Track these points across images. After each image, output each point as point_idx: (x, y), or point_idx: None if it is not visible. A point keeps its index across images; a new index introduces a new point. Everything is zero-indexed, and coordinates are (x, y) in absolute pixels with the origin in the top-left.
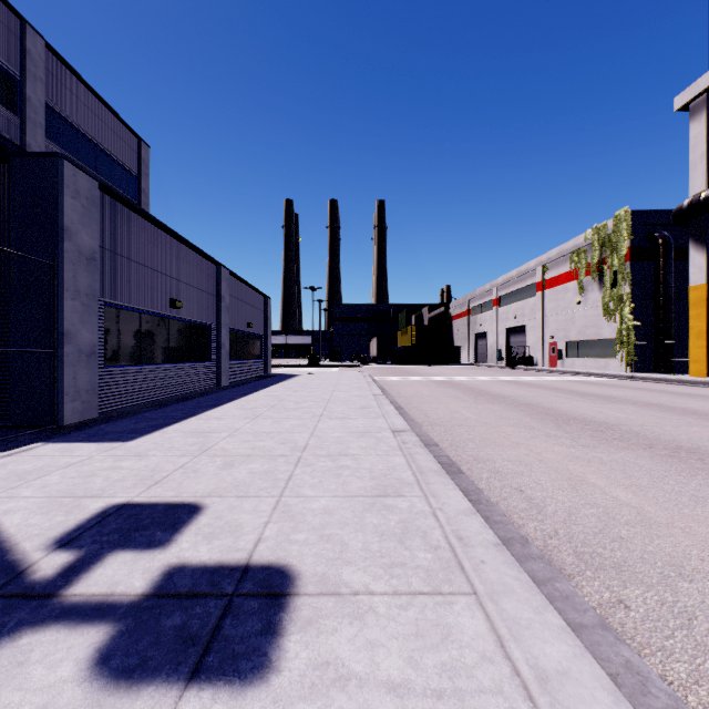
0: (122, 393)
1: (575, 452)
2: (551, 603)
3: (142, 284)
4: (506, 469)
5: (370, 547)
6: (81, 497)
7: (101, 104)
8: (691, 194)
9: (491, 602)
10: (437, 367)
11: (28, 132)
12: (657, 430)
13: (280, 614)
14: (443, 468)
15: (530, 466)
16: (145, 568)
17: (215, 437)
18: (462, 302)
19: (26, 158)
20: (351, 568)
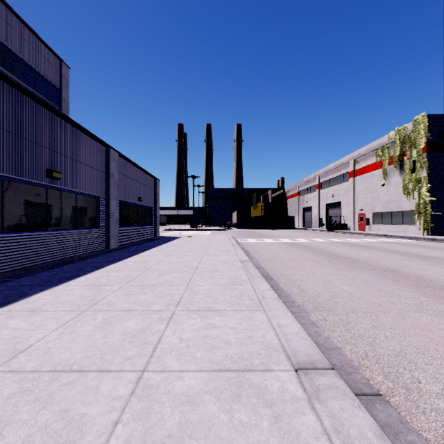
0: None
1: None
2: None
3: (3, 149)
4: None
5: None
6: None
7: (25, 28)
8: None
9: None
10: (278, 230)
11: None
12: None
13: None
14: None
15: None
16: None
17: None
18: (294, 187)
19: None
20: None
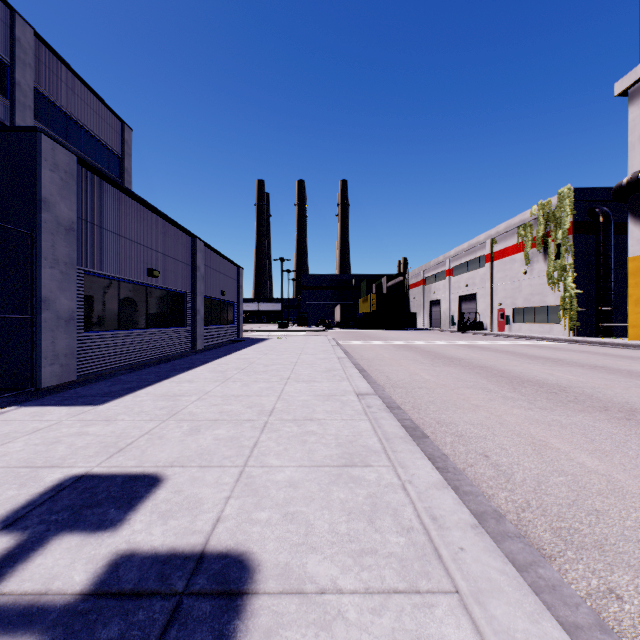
0: (101, 357)
1: (534, 415)
2: (537, 595)
3: (120, 254)
4: (469, 432)
5: (337, 529)
6: (39, 468)
7: (87, 90)
8: (630, 172)
9: (477, 605)
10: (395, 331)
11: (17, 114)
12: (608, 392)
13: (235, 622)
14: (408, 432)
15: (492, 430)
16: (90, 557)
17: (185, 400)
18: (418, 273)
19: (5, 133)
20: (317, 557)
